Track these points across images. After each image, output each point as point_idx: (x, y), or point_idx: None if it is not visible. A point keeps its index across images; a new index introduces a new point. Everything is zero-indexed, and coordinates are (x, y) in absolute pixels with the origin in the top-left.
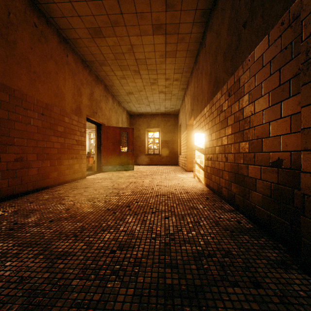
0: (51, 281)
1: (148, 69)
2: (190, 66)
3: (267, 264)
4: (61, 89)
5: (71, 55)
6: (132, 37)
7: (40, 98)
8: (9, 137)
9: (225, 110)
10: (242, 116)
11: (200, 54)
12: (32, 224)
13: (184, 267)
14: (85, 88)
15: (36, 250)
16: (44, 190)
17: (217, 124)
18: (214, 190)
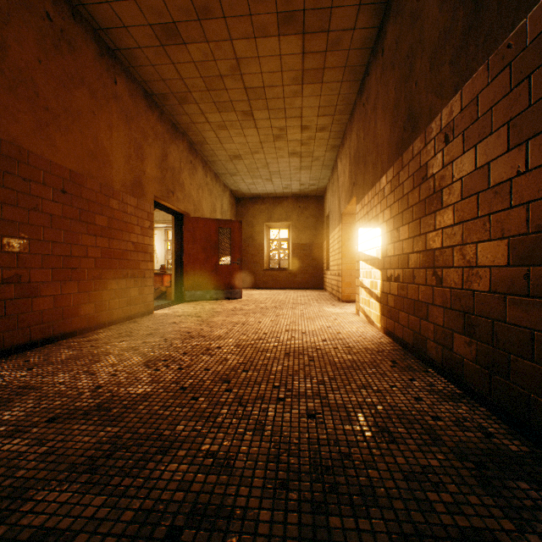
0: None
1: (269, 108)
2: (350, 101)
3: None
4: (103, 144)
5: (123, 81)
6: (238, 41)
7: (58, 161)
8: None
9: (436, 174)
10: (487, 182)
11: (372, 71)
12: (7, 429)
13: None
14: (152, 146)
15: None
16: (67, 340)
17: (413, 206)
18: (404, 343)
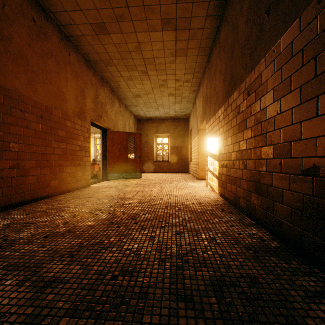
0: (34, 319)
1: (157, 69)
2: (202, 66)
3: (305, 296)
4: (62, 90)
5: (73, 53)
6: (139, 33)
7: (38, 100)
8: (3, 141)
9: (243, 111)
10: (265, 117)
11: (214, 51)
12: (24, 241)
13: (201, 300)
14: (89, 90)
15: (23, 274)
16: (44, 200)
17: (233, 127)
18: (229, 200)
